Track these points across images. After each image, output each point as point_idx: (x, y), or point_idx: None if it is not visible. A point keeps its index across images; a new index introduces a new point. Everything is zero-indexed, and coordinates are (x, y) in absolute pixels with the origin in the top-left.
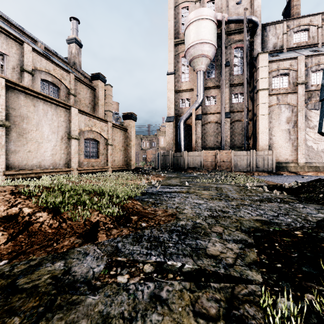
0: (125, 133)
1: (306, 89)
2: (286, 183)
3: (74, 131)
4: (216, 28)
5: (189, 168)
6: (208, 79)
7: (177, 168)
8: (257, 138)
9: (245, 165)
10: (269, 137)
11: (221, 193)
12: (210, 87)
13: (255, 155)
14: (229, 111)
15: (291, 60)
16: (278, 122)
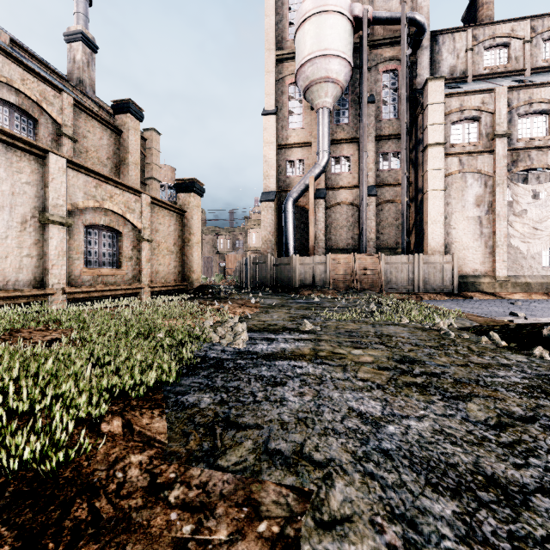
0: (181, 218)
1: (509, 147)
2: (495, 315)
3: (57, 208)
4: (352, 31)
5: (303, 287)
6: (337, 126)
7: (282, 287)
8: (426, 232)
9: (405, 280)
10: (445, 231)
11: (404, 358)
12: (341, 140)
13: (423, 262)
14: (374, 183)
15: (484, 94)
16: (461, 204)
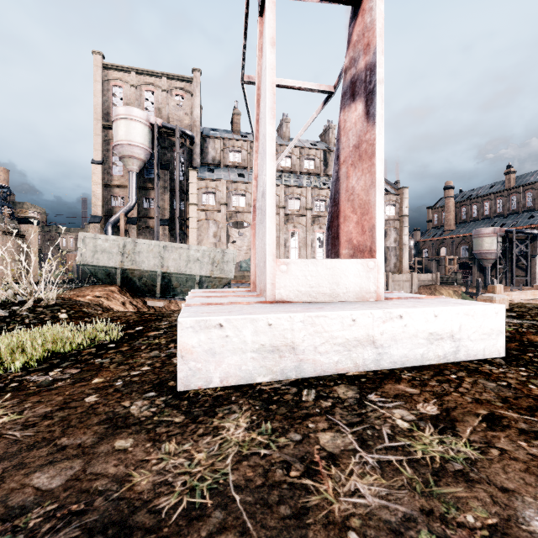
0: (22, 239)
1: (228, 210)
2: None
3: None
4: (150, 130)
5: None
6: (147, 179)
7: None
8: None
9: None
10: None
11: None
12: (149, 188)
13: None
14: (170, 217)
15: (217, 182)
16: (207, 236)
